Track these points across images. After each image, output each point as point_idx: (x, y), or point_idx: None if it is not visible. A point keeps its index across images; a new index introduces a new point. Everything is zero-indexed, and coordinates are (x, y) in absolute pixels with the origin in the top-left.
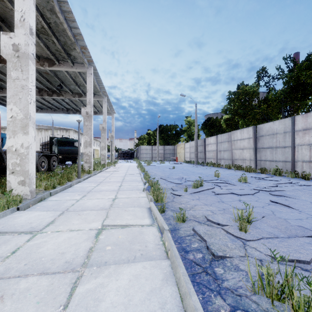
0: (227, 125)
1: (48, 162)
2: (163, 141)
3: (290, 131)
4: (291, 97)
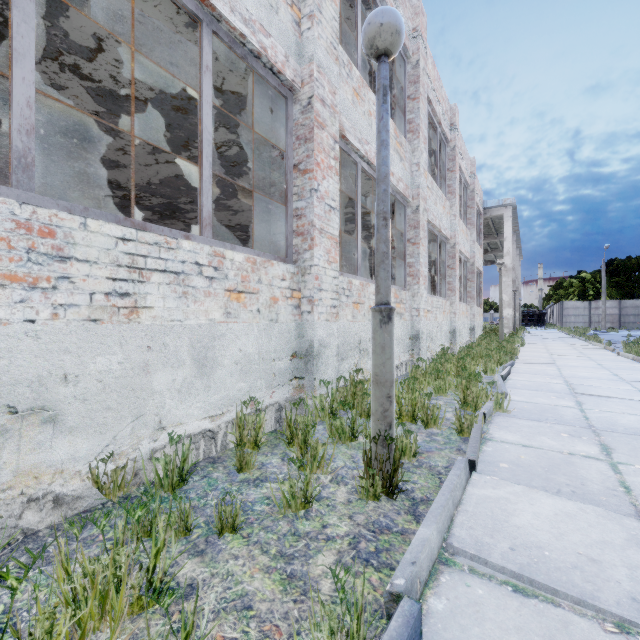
0: None
1: None
2: (618, 290)
3: None
4: None
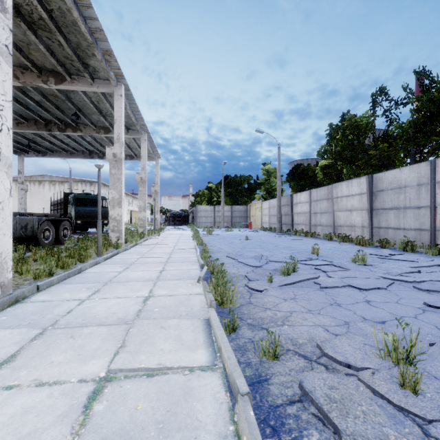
0: (325, 175)
1: (55, 230)
2: (230, 198)
3: (428, 182)
4: (426, 132)
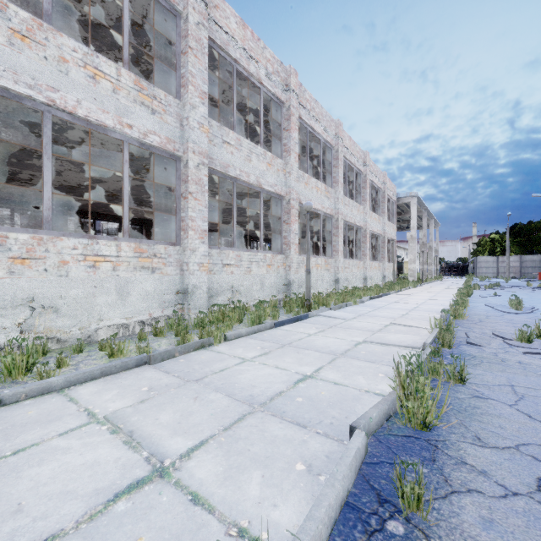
0: None
1: None
2: (520, 248)
3: None
4: None
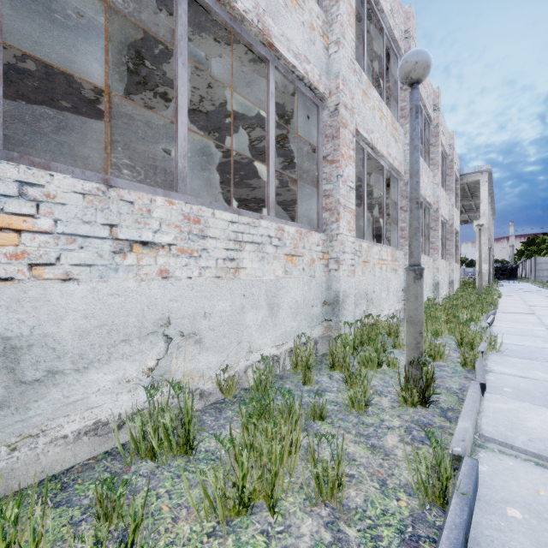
0: None
1: None
2: None
3: None
4: None
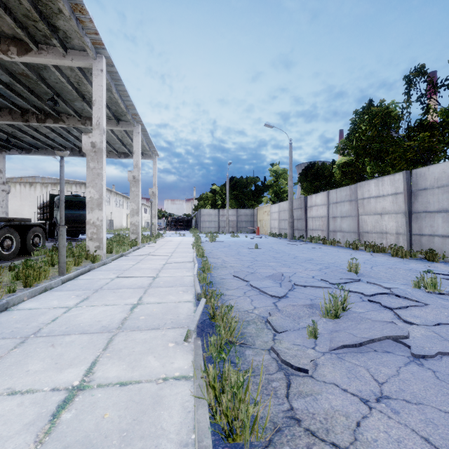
0: (344, 174)
1: (21, 238)
2: (236, 201)
3: None
4: None
